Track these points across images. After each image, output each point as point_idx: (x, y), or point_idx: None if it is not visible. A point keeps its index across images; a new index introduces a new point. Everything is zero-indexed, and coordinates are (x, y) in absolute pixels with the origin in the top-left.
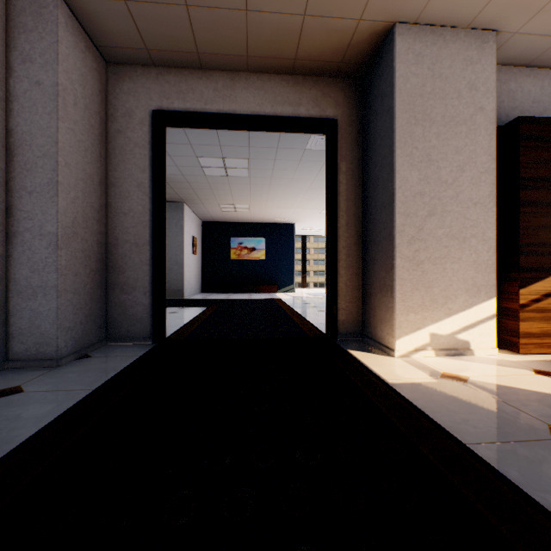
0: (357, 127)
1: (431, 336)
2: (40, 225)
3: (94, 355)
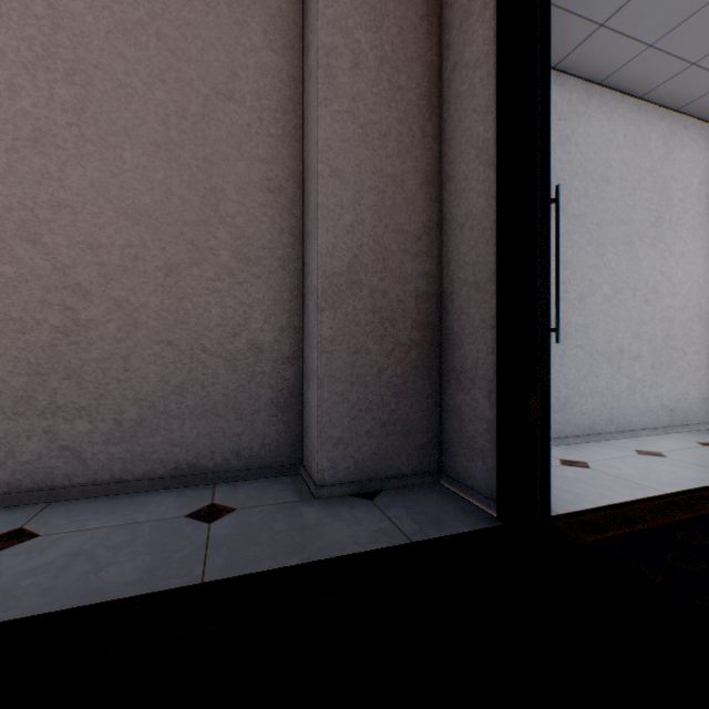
0: None
1: None
2: (311, 279)
3: (381, 496)
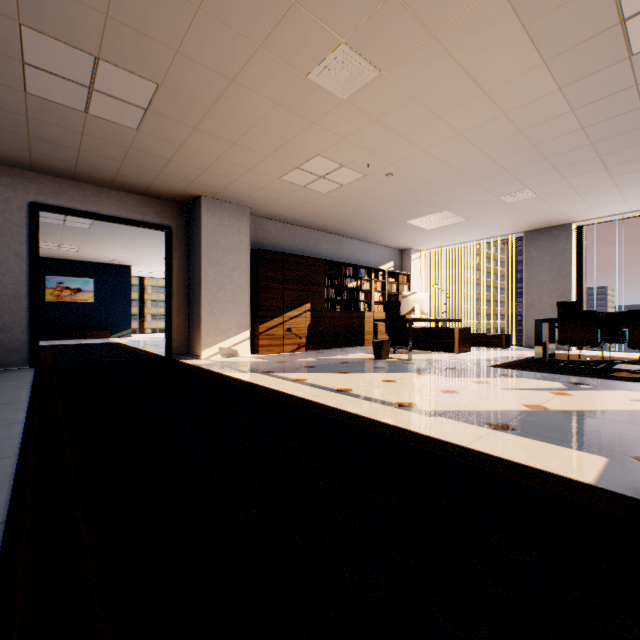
0: (185, 233)
1: (220, 348)
2: None
3: None
